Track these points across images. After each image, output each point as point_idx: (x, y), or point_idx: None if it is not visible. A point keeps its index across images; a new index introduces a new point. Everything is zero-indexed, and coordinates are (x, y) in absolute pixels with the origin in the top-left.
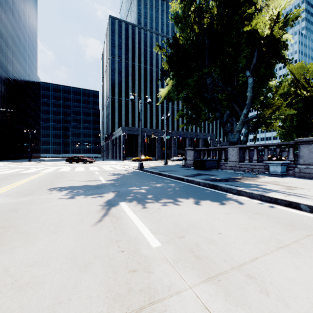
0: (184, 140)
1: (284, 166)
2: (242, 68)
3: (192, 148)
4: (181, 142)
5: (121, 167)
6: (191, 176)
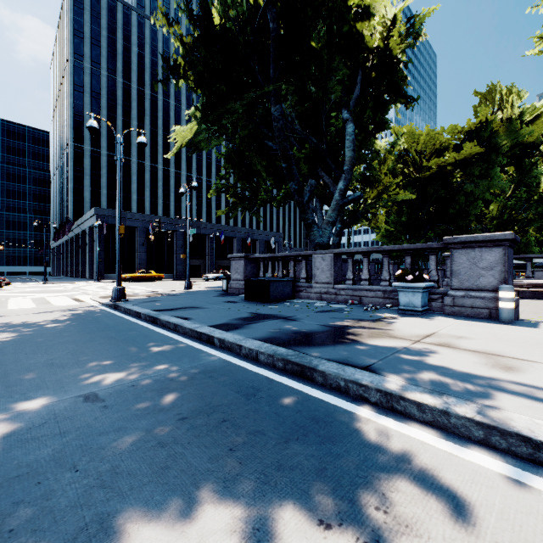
0: (230, 242)
1: (426, 292)
2: (337, 103)
3: (243, 256)
4: (224, 245)
5: (70, 297)
6: (237, 325)
